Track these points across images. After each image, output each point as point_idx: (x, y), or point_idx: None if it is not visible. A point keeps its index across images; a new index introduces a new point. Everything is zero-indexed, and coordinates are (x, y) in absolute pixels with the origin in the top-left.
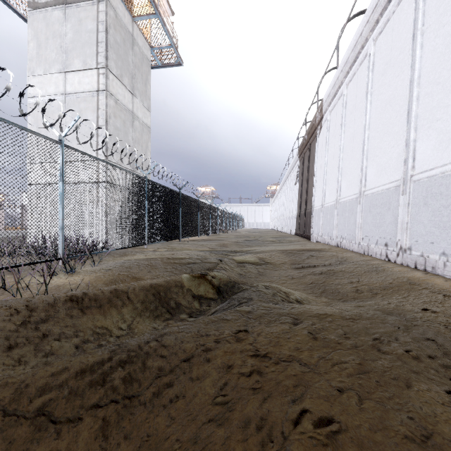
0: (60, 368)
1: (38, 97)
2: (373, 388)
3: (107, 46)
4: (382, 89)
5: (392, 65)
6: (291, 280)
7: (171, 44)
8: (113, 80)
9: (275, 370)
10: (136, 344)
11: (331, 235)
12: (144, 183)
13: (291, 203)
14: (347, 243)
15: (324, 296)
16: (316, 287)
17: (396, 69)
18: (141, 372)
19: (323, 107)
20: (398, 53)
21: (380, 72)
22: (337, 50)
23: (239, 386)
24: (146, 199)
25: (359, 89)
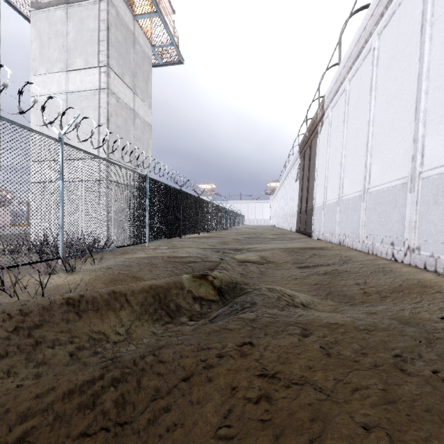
0: (46, 389)
1: (41, 96)
2: (404, 425)
3: (108, 45)
4: (387, 83)
5: (398, 58)
6: (294, 281)
7: (172, 42)
8: (115, 79)
9: (286, 396)
10: (131, 359)
11: (333, 232)
12: (145, 181)
13: (291, 200)
14: (350, 241)
15: (330, 298)
16: (321, 288)
17: (402, 63)
18: (135, 393)
19: (324, 103)
20: (405, 47)
21: (385, 66)
22: (339, 45)
23: (246, 416)
24: (147, 197)
25: (362, 85)
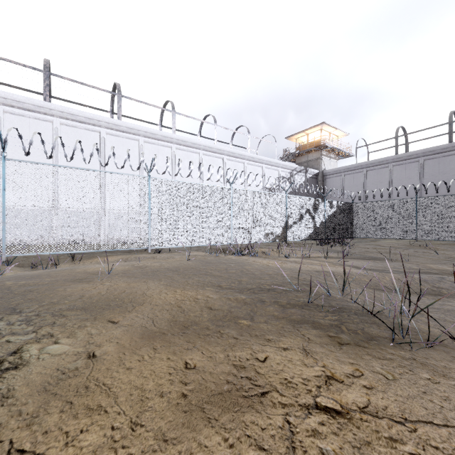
0: None
1: None
2: None
3: None
4: None
5: None
6: None
7: None
8: None
9: None
10: None
11: None
12: None
13: None
14: None
15: None
16: None
17: None
18: None
19: None
20: None
21: None
22: None
23: None
24: None
25: None
